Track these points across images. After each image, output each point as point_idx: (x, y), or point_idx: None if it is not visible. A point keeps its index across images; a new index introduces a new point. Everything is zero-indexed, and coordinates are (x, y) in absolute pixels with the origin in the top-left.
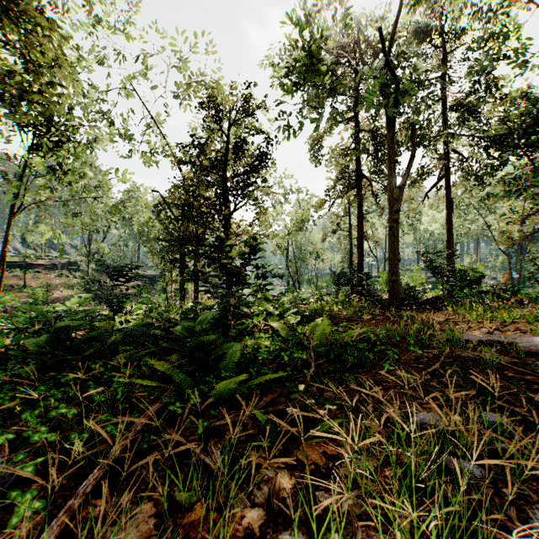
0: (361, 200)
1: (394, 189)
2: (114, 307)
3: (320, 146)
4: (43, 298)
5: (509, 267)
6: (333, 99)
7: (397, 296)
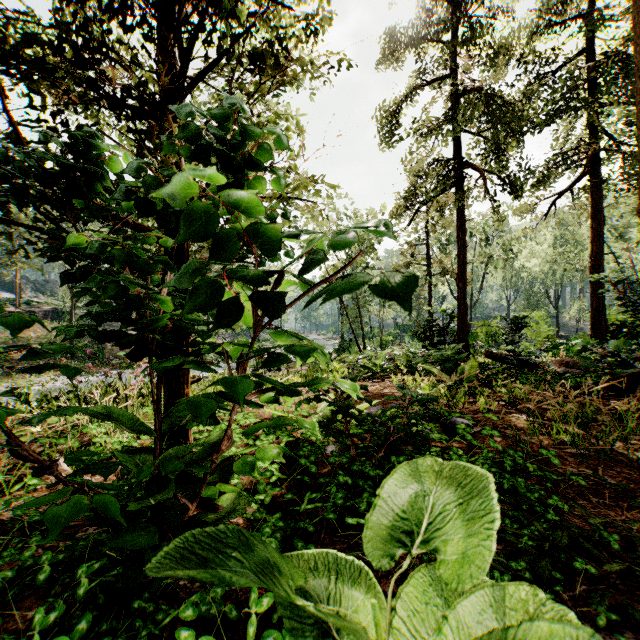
0: (463, 205)
1: None
2: None
3: (397, 121)
4: None
5: None
6: None
7: None
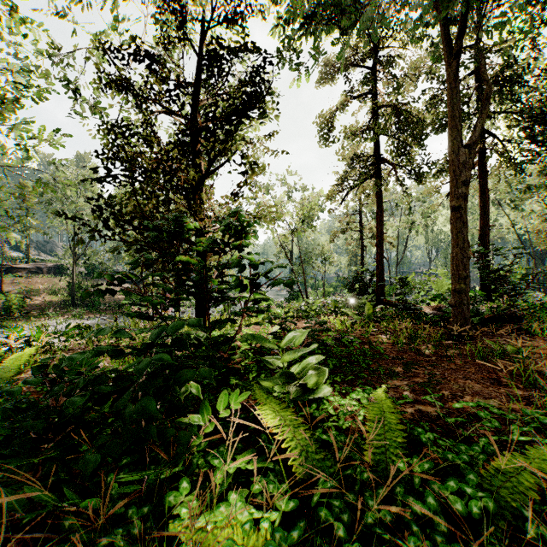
0: (381, 190)
1: (460, 148)
2: (2, 337)
3: (331, 126)
4: (19, 305)
5: (535, 271)
6: (358, 35)
7: (467, 315)
